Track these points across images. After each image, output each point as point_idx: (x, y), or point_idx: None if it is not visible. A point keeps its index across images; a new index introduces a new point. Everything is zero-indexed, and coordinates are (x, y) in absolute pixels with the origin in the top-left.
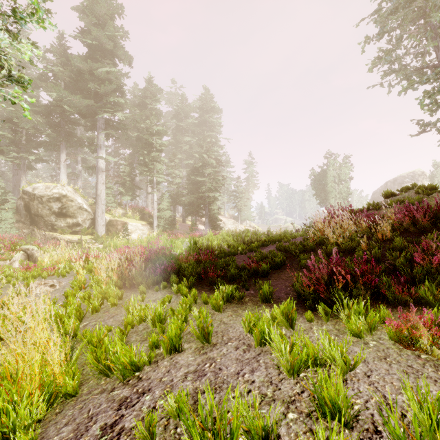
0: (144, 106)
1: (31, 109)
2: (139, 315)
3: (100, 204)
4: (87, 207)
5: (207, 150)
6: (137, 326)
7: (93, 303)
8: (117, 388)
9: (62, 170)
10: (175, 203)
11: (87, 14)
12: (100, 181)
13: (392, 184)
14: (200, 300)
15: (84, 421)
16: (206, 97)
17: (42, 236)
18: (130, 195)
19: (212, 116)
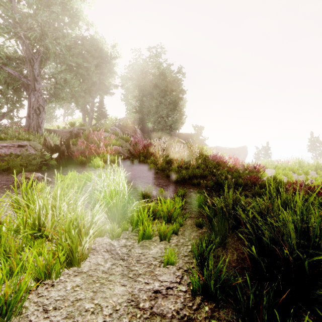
0: None
1: None
2: None
3: None
4: None
5: None
6: None
7: None
8: None
9: None
10: None
11: None
12: None
13: None
14: None
15: None
16: None
17: None
18: None
19: None
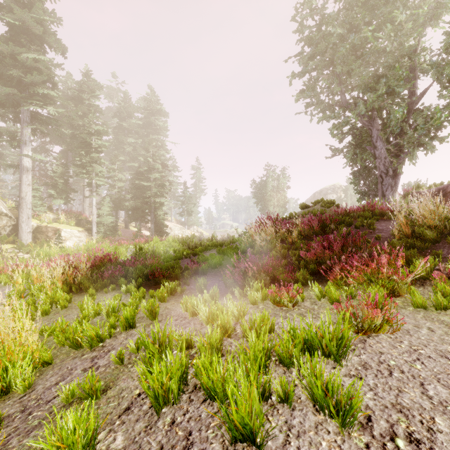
0: (79, 100)
1: None
2: (94, 310)
3: (25, 208)
4: (8, 212)
5: (152, 154)
6: (92, 320)
7: (43, 306)
8: (87, 354)
9: None
10: (117, 207)
11: None
12: (24, 182)
13: (319, 195)
14: (148, 296)
15: (66, 372)
16: (152, 99)
17: None
18: (64, 198)
19: (158, 119)
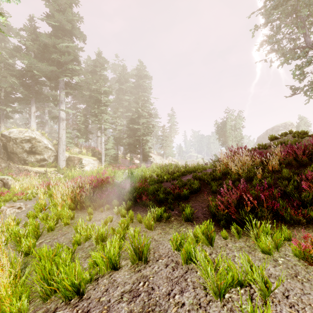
0: (94, 72)
1: (9, 73)
2: (85, 235)
3: (61, 144)
4: (51, 147)
5: (141, 105)
6: (84, 243)
7: (49, 223)
8: (60, 308)
9: (32, 119)
10: (118, 144)
11: (51, 3)
12: (61, 128)
13: (271, 131)
14: (135, 220)
15: None
16: (141, 68)
17: (16, 169)
18: (85, 138)
19: (144, 81)
